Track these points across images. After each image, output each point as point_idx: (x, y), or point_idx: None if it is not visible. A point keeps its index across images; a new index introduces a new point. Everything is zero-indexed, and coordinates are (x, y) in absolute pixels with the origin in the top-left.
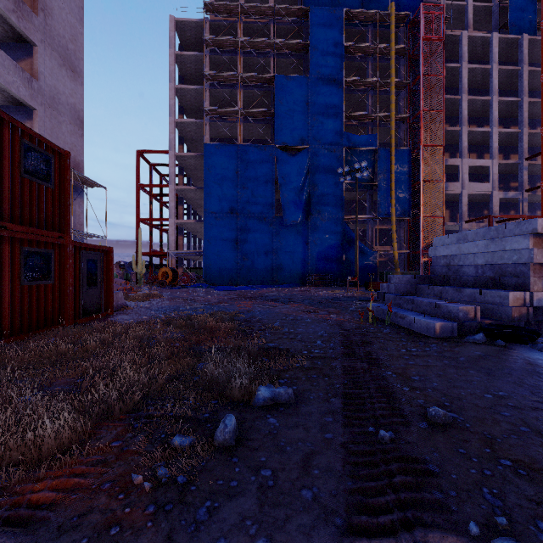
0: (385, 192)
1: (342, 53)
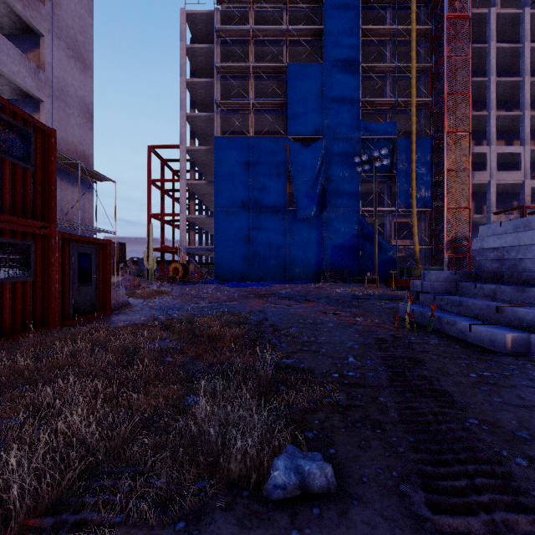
0: (405, 182)
1: (358, 37)
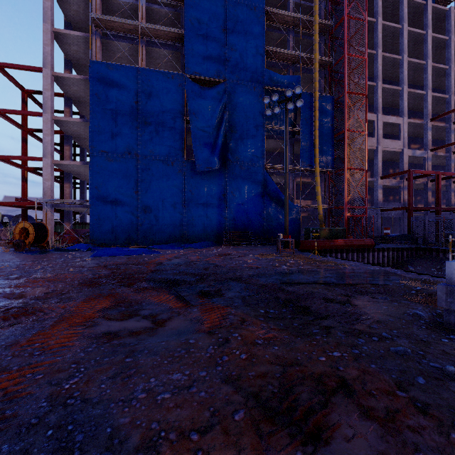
0: (308, 140)
1: None
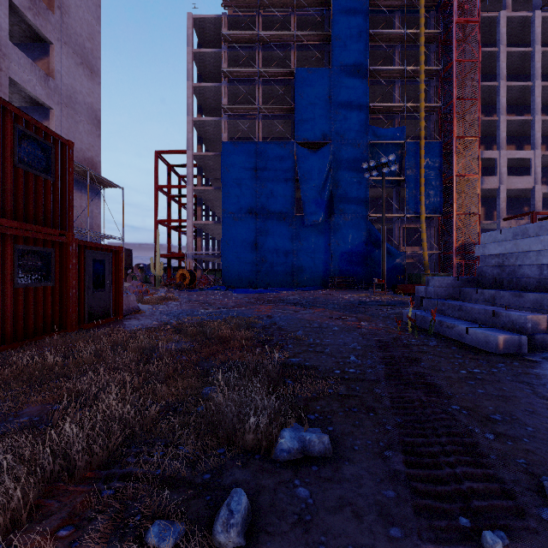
0: (414, 188)
1: (366, 41)
